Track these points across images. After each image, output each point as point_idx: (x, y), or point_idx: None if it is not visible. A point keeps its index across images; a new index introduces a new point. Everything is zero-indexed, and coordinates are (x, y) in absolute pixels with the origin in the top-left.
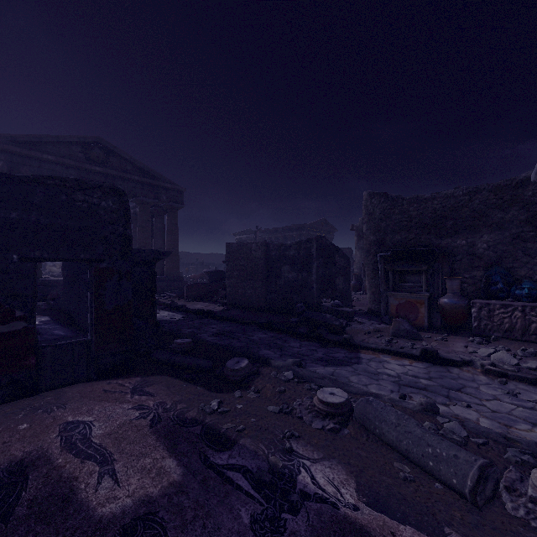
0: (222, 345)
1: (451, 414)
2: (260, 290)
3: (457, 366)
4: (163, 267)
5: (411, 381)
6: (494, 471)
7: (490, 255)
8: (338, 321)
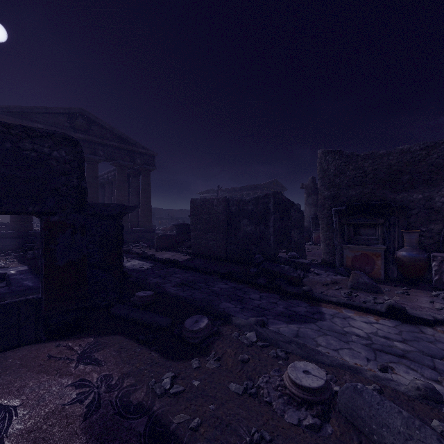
0: (183, 297)
1: None
2: (221, 242)
3: (429, 325)
4: (138, 220)
5: (384, 344)
6: None
7: None
8: (296, 273)
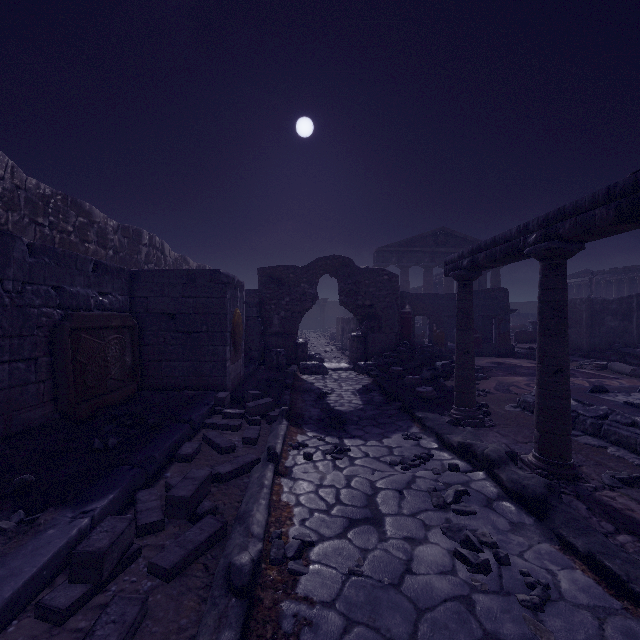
0: None
1: None
2: (584, 335)
3: None
4: None
5: None
6: (639, 370)
7: None
8: None
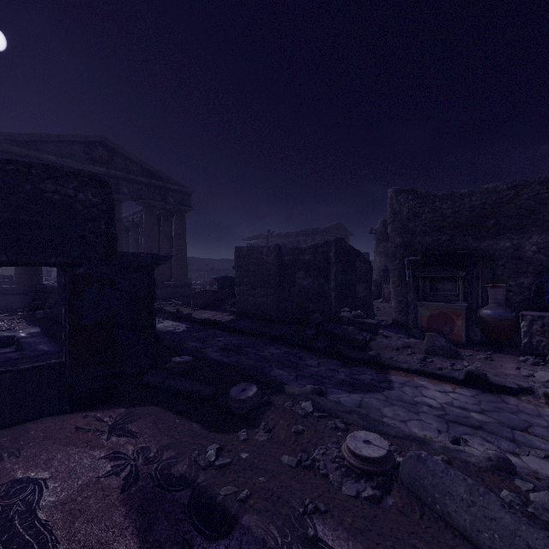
0: (228, 364)
1: (528, 471)
2: (272, 298)
3: (513, 394)
4: (170, 273)
5: (460, 415)
6: None
7: (541, 259)
8: (361, 335)
